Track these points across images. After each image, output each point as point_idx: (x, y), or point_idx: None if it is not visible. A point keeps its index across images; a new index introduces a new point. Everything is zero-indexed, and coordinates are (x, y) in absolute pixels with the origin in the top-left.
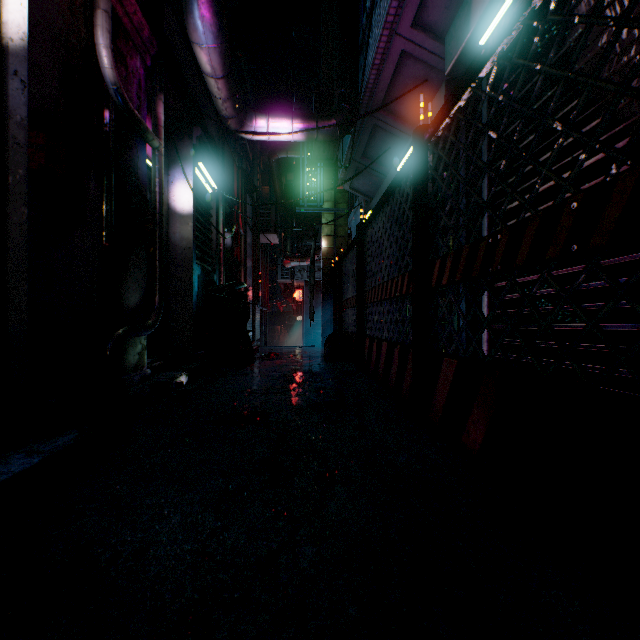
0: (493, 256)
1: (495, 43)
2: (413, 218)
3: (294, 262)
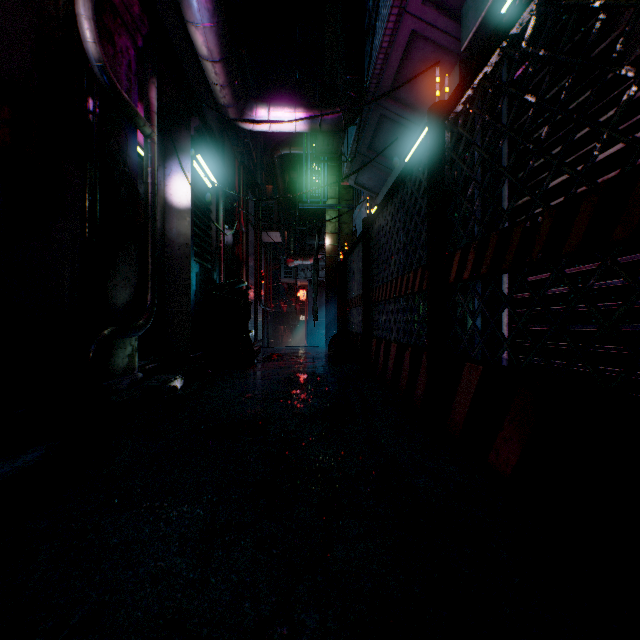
0: (532, 243)
1: None
2: (428, 206)
3: (297, 261)
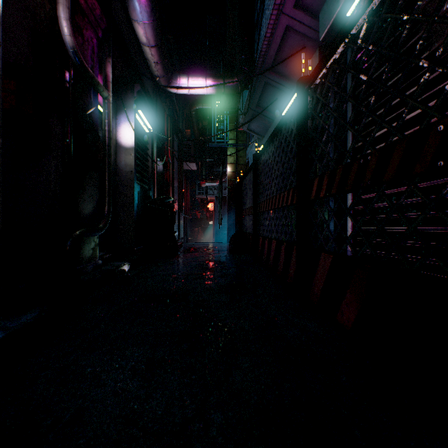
0: (364, 173)
1: (366, 3)
2: (297, 147)
3: (208, 183)
